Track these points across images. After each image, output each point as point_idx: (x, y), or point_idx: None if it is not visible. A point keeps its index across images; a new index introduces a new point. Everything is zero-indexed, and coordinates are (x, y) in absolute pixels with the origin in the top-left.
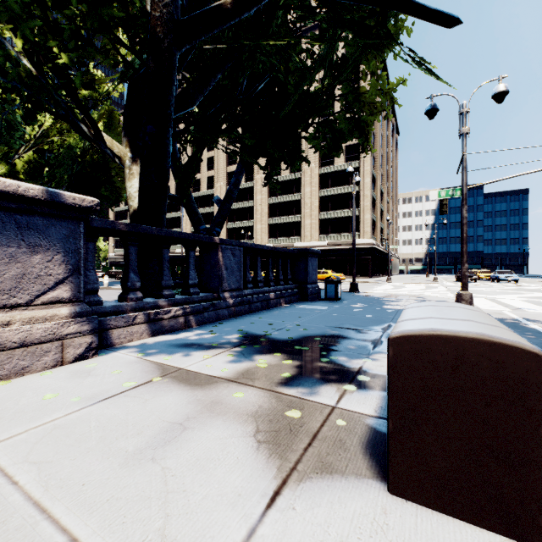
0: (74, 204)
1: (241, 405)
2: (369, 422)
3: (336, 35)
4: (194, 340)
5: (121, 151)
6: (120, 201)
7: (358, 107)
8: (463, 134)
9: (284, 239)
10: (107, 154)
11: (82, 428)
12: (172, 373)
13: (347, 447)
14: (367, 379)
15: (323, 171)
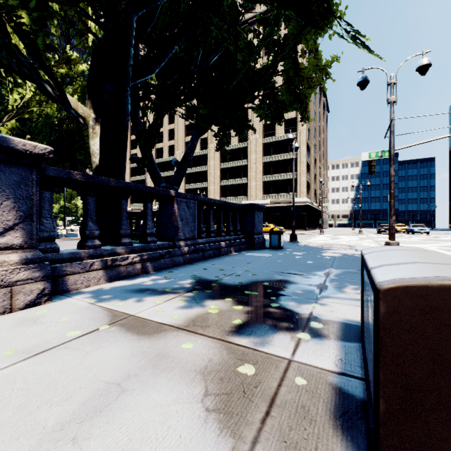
0: (24, 150)
1: (189, 358)
2: (332, 380)
3: (280, 14)
4: (149, 285)
5: (85, 112)
6: None
7: (298, 81)
8: (391, 102)
9: (234, 198)
10: (72, 114)
11: (2, 392)
12: (121, 321)
13: (312, 417)
14: (320, 326)
15: (266, 141)
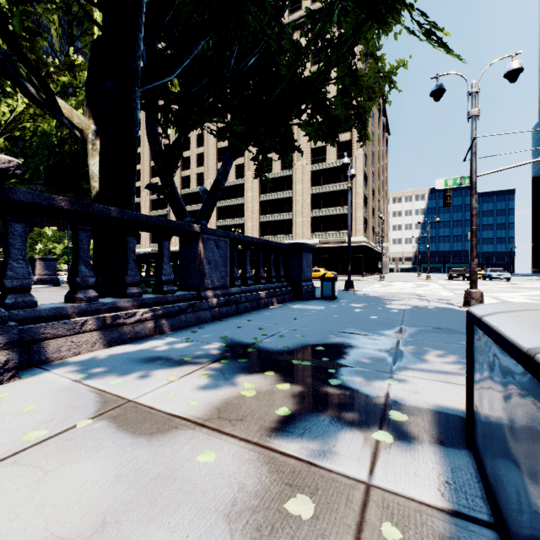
0: None
1: (208, 483)
2: (442, 527)
3: (334, 4)
4: (162, 351)
5: (83, 122)
6: None
7: (355, 91)
8: (473, 116)
9: (276, 237)
10: (65, 125)
11: None
12: (112, 411)
13: None
14: (404, 419)
15: (315, 168)
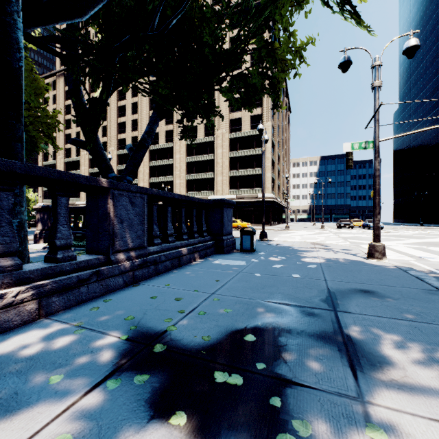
0: None
1: None
2: None
3: None
4: (27, 358)
5: None
6: (37, 152)
7: (271, 63)
8: (376, 87)
9: (200, 192)
10: None
11: None
12: None
13: None
14: None
15: (233, 136)
